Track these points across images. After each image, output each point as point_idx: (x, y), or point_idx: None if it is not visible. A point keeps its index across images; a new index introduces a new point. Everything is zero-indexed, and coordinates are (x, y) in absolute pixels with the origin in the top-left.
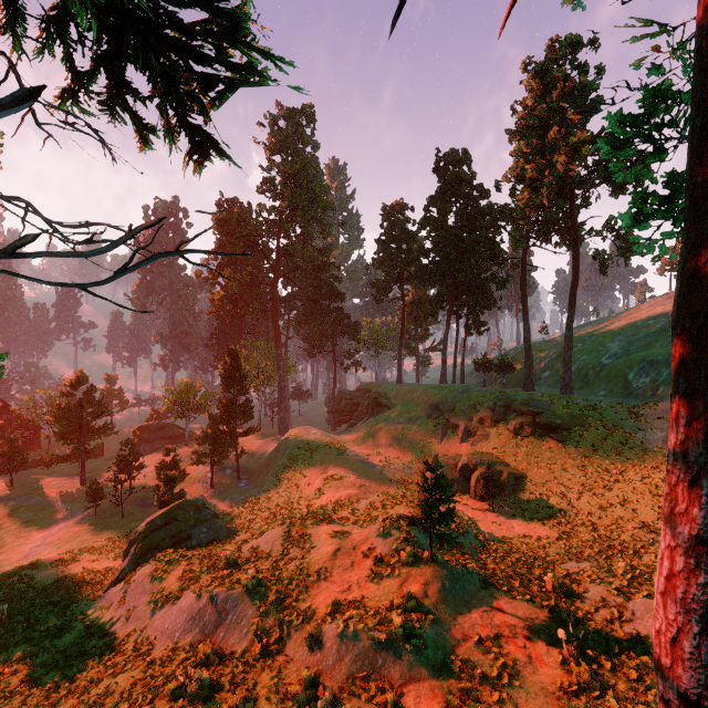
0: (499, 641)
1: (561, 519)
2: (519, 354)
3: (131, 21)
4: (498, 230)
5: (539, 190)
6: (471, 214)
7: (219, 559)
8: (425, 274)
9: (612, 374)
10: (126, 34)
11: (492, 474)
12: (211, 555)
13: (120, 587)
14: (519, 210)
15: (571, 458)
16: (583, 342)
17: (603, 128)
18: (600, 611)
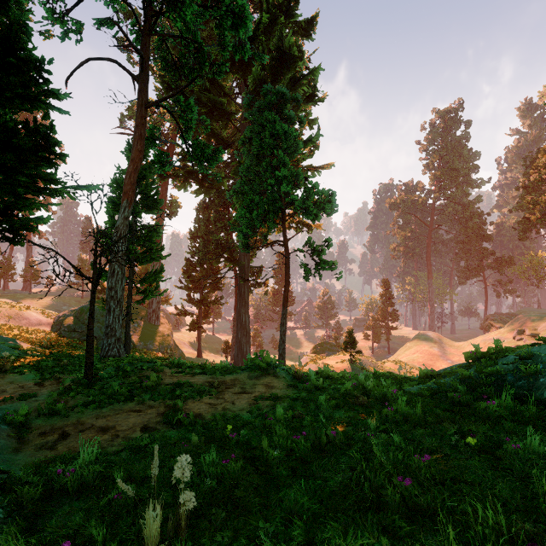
0: None
1: None
2: None
3: None
4: None
5: None
6: None
7: None
8: None
9: None
10: None
11: None
12: None
13: None
14: None
15: None
16: None
17: None
18: None
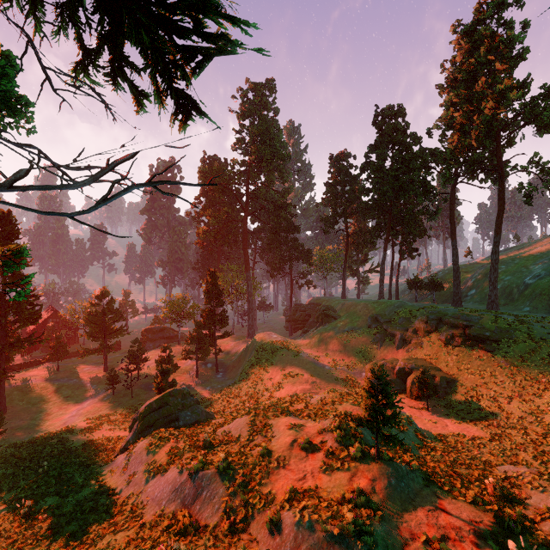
0: (446, 543)
1: (492, 421)
2: (447, 275)
3: (125, 2)
4: (429, 170)
5: (467, 134)
6: (406, 157)
7: (199, 439)
8: (365, 210)
9: (536, 292)
10: (122, 15)
11: (427, 377)
12: (193, 436)
13: (125, 456)
14: (448, 152)
15: (500, 366)
16: (506, 264)
17: (529, 75)
18: (546, 520)
